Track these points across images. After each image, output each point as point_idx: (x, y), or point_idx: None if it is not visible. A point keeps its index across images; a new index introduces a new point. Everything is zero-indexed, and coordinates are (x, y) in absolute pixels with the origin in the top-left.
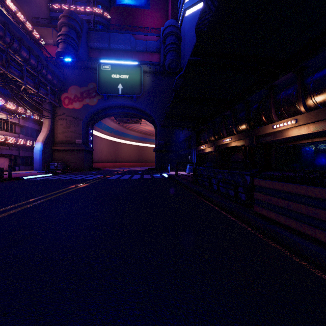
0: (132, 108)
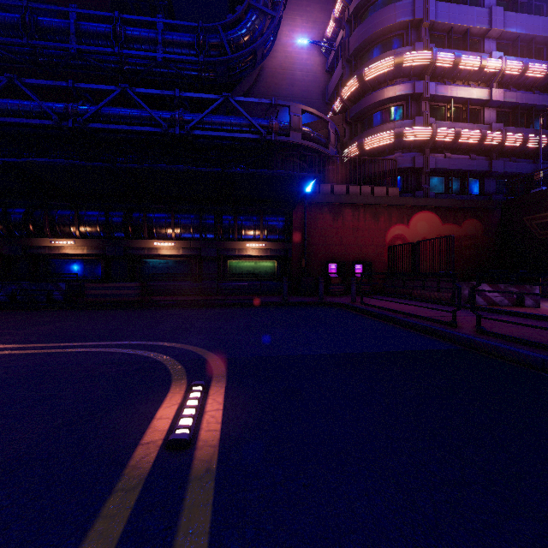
0: None
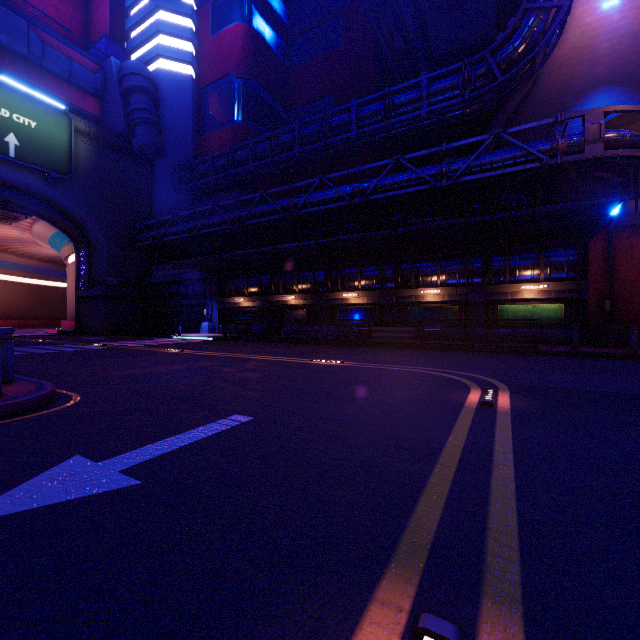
0: (26, 193)
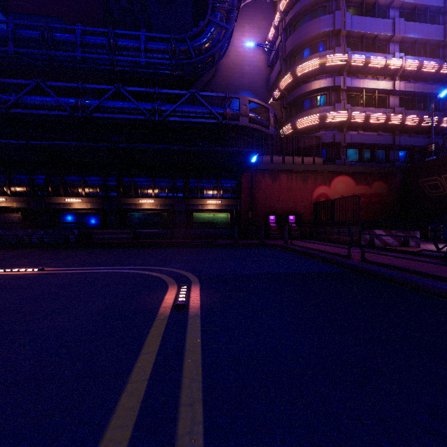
0: None
